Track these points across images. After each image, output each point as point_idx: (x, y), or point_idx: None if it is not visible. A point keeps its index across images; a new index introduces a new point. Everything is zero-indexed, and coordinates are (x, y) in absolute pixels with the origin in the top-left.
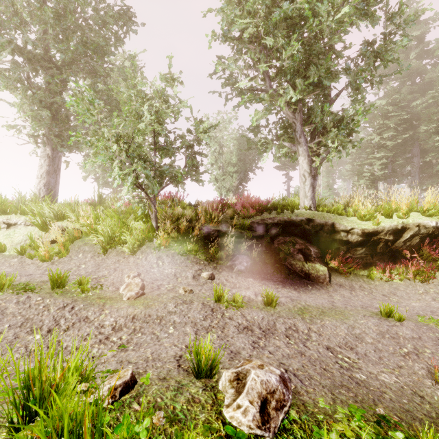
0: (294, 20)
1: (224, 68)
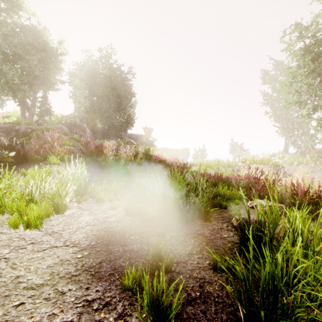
0: None
1: None
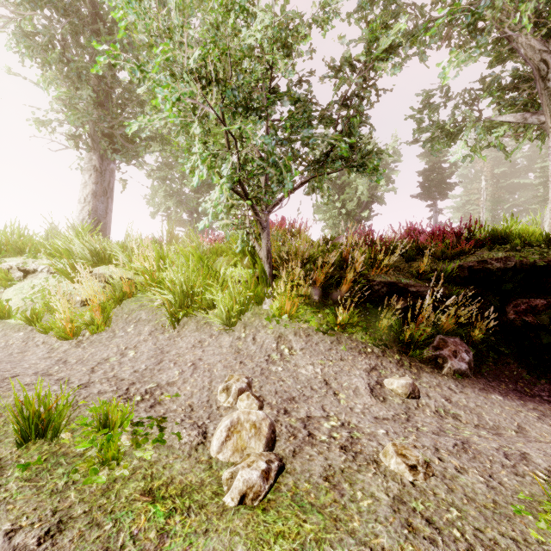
0: None
1: (373, 2)
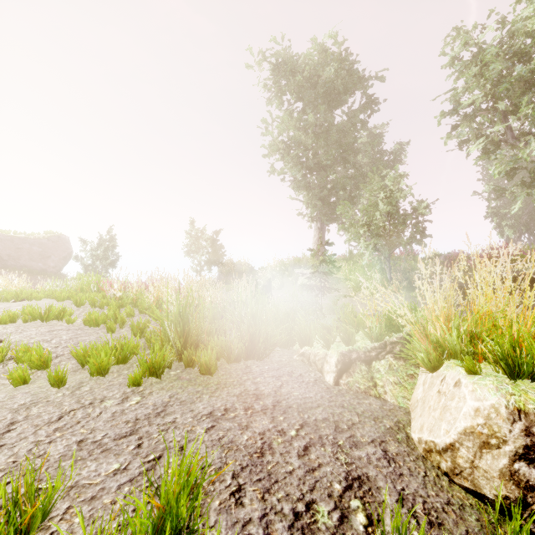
0: (531, 76)
1: (466, 121)
